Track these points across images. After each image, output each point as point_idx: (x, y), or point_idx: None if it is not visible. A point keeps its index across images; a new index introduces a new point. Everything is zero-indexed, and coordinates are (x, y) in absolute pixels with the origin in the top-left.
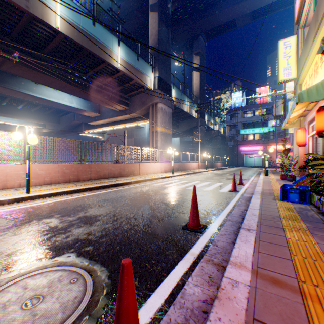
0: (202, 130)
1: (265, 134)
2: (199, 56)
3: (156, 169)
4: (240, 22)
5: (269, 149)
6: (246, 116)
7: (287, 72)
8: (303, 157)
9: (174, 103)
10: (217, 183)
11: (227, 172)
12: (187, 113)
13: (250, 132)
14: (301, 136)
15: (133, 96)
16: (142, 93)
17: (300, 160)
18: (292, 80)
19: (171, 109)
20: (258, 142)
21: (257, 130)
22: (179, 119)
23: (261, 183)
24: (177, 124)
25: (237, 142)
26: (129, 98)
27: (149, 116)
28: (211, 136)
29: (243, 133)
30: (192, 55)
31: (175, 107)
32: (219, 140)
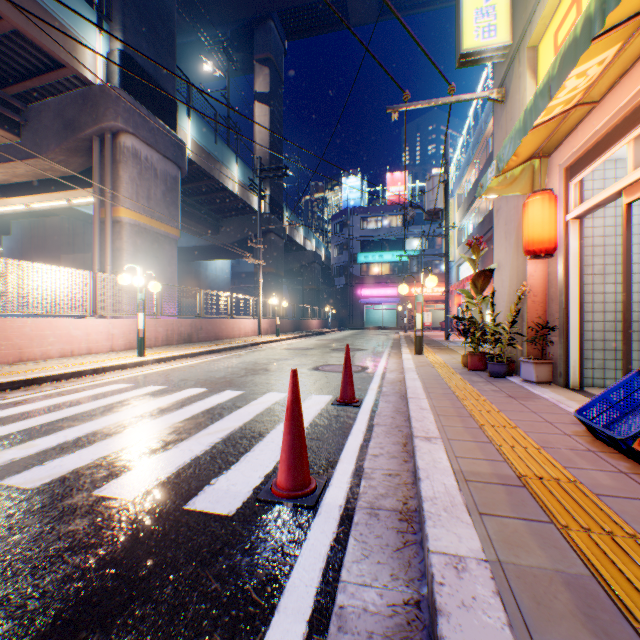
0: (276, 244)
1: (401, 266)
2: (270, 69)
3: (81, 342)
4: (357, 13)
5: (427, 279)
6: (370, 226)
7: (486, 22)
8: (541, 296)
9: (192, 157)
10: (265, 394)
11: (327, 342)
12: (237, 197)
13: (376, 259)
14: (546, 220)
15: (38, 103)
16: (66, 95)
17: (534, 305)
18: (499, 56)
19: (178, 167)
20: (390, 279)
21: (389, 257)
22: (220, 213)
23: (425, 395)
24: (215, 224)
25: (353, 278)
26: (22, 105)
27: (94, 173)
28: (302, 264)
29: (363, 261)
30: (254, 64)
31: (200, 172)
32: (318, 274)
